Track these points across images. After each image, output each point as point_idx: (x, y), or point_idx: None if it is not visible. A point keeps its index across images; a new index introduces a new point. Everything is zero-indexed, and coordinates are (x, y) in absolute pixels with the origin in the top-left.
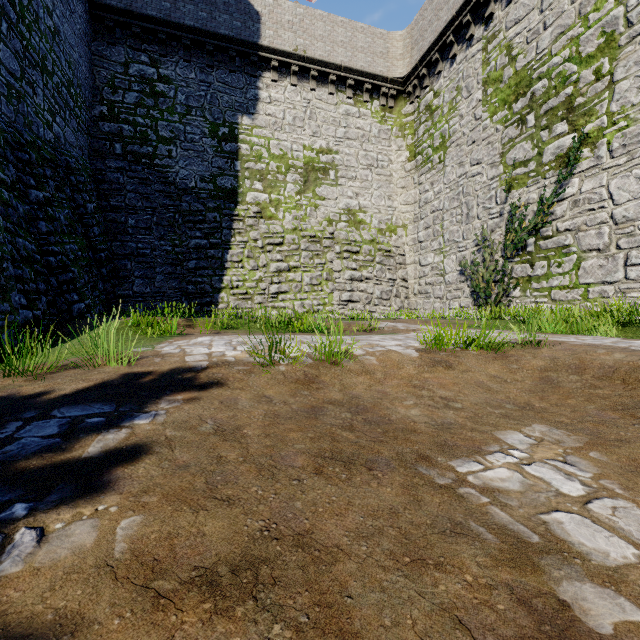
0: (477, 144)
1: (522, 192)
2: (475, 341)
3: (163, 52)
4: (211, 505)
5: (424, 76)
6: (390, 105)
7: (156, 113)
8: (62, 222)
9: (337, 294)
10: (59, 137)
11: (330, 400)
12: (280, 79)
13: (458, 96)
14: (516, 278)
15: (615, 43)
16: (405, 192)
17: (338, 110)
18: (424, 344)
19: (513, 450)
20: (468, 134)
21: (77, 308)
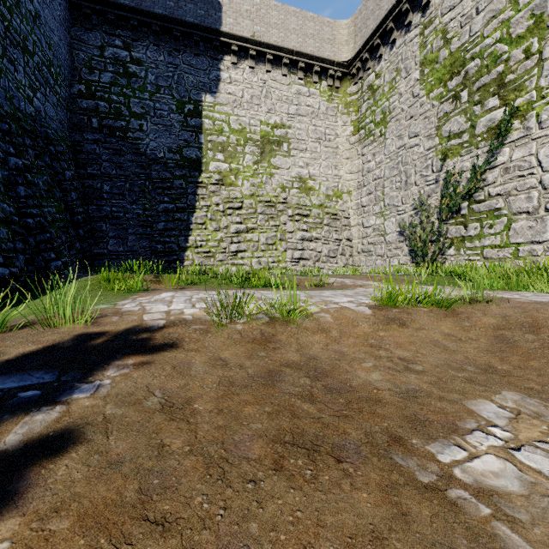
0: (415, 119)
1: (456, 161)
2: (426, 298)
3: (135, 37)
4: (139, 533)
5: (367, 59)
6: (336, 85)
7: (129, 91)
8: (41, 187)
9: (290, 252)
10: (40, 111)
11: (287, 362)
12: (239, 62)
13: (397, 76)
14: (451, 238)
15: (544, 24)
16: (350, 162)
17: (290, 90)
18: (375, 301)
19: (493, 427)
20: (406, 110)
21: (54, 265)
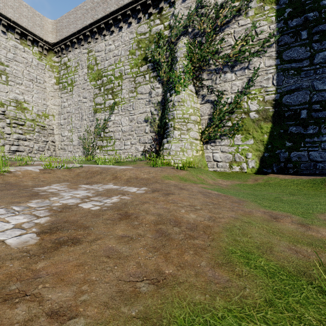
0: (85, 90)
1: (100, 114)
2: (62, 166)
3: None
4: None
5: (63, 48)
6: (45, 53)
7: None
8: None
9: (8, 146)
10: None
11: None
12: None
13: (78, 66)
14: (98, 146)
15: (122, 77)
16: (54, 99)
17: (9, 42)
18: (45, 168)
19: (52, 186)
20: (82, 84)
21: None
